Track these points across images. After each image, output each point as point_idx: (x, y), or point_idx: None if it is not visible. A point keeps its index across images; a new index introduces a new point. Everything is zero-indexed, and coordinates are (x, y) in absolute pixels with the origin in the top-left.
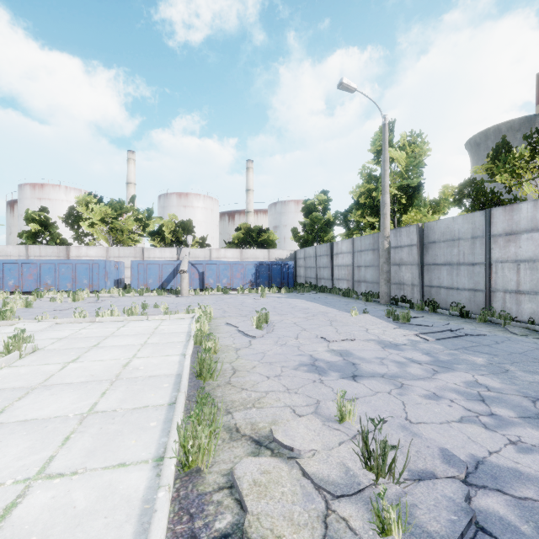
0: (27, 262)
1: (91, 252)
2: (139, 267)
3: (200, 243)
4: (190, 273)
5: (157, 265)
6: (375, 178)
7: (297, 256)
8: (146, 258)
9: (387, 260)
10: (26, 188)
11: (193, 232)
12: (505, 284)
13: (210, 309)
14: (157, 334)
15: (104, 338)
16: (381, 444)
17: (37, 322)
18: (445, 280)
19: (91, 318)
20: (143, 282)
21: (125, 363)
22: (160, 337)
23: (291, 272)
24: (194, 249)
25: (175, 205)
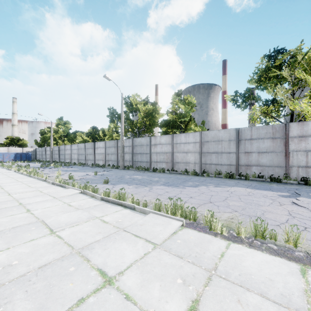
0: None
1: None
2: None
3: None
4: None
5: None
6: (56, 131)
7: (37, 150)
8: None
9: (52, 153)
10: None
11: None
12: (66, 157)
13: None
14: None
15: None
16: (18, 165)
17: None
18: (62, 157)
19: None
20: None
21: None
22: None
23: (30, 156)
24: None
25: None
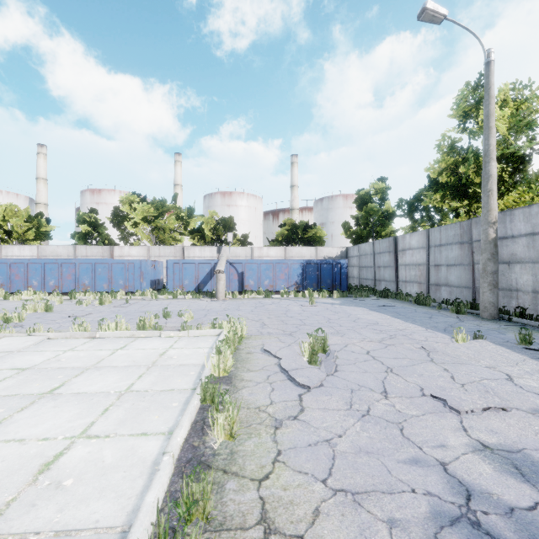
0: (66, 262)
1: (133, 251)
2: (174, 267)
3: (242, 241)
4: (228, 273)
5: (193, 265)
6: (459, 150)
7: (349, 254)
8: (185, 257)
9: (494, 256)
10: (86, 194)
11: (234, 229)
12: None
13: (241, 325)
14: (157, 368)
15: (79, 371)
16: None
17: (26, 336)
18: None
19: (90, 333)
20: (179, 283)
21: (51, 456)
22: (158, 375)
23: (344, 272)
24: (235, 248)
25: (219, 204)
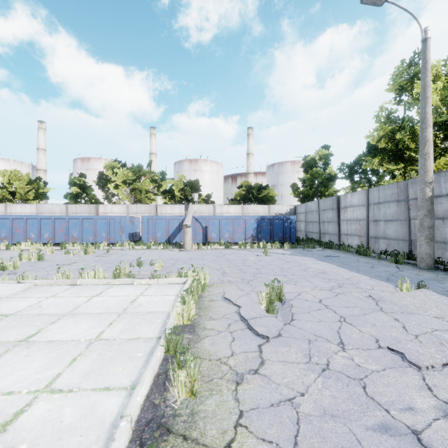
0: (58, 217)
1: (114, 209)
2: (148, 222)
3: (206, 200)
4: (194, 227)
5: (164, 220)
6: (395, 120)
7: (297, 211)
8: (158, 214)
9: (430, 212)
10: (78, 161)
11: (199, 190)
12: None
13: (204, 274)
14: (127, 315)
15: (56, 318)
16: None
17: (16, 283)
18: None
19: (72, 280)
20: (152, 236)
21: (10, 415)
22: (127, 322)
23: (294, 227)
24: (200, 206)
25: (187, 169)
